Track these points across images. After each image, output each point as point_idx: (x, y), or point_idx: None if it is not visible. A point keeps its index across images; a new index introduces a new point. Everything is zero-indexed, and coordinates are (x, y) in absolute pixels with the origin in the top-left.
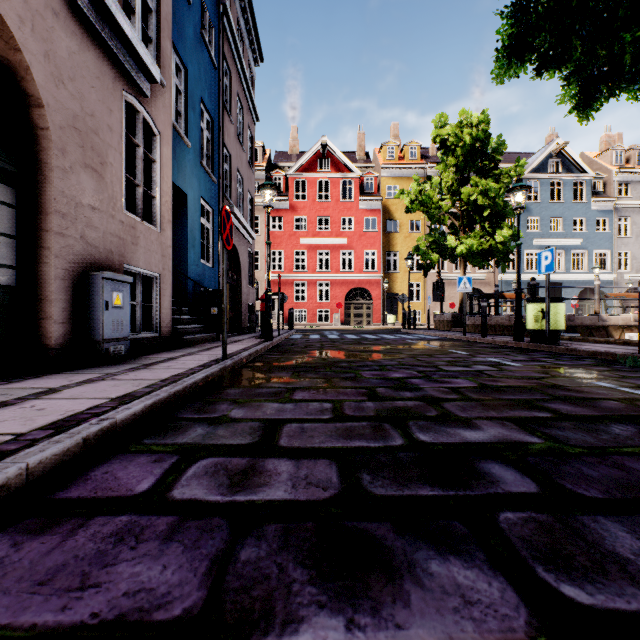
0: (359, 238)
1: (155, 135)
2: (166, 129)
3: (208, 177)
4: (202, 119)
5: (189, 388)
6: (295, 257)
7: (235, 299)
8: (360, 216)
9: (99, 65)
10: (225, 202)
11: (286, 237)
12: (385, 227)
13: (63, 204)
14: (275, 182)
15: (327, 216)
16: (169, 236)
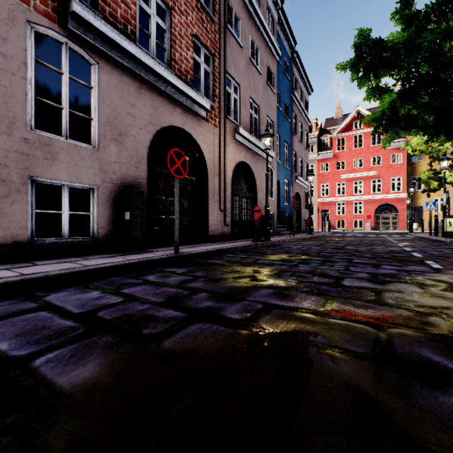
0: (386, 170)
1: (272, 170)
2: (275, 166)
3: (286, 169)
4: (284, 147)
5: (287, 240)
6: (337, 187)
7: (298, 216)
8: (387, 154)
9: (263, 164)
10: (293, 175)
11: (331, 175)
12: (410, 159)
13: (258, 201)
14: (324, 142)
15: (360, 158)
16: (276, 200)
